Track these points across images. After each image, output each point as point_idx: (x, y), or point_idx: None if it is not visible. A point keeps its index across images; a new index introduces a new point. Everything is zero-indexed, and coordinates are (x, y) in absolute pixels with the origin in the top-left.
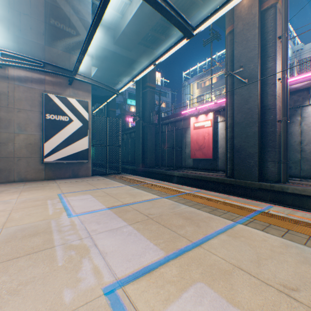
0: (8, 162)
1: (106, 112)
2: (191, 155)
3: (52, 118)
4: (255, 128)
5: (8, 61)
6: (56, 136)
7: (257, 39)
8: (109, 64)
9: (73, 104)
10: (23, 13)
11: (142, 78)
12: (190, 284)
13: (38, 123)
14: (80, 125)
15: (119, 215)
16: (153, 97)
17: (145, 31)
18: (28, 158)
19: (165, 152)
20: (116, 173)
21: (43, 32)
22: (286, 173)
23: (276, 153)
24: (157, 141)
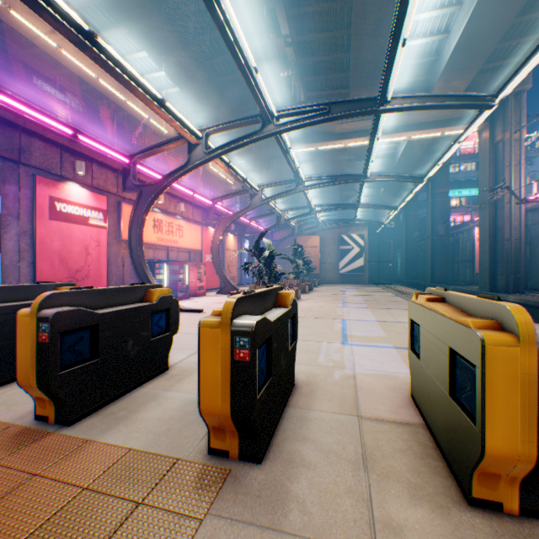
0: (323, 273)
1: (404, 219)
2: (474, 269)
3: (342, 248)
4: (486, 246)
5: (324, 225)
6: (344, 258)
7: (487, 171)
8: (391, 185)
9: (353, 237)
10: (329, 193)
11: (430, 185)
12: (355, 292)
13: (336, 251)
14: (358, 250)
15: (356, 289)
16: (445, 203)
17: (416, 156)
18: (332, 271)
19: (460, 265)
20: (387, 283)
21: (338, 198)
22: (518, 286)
23: (504, 268)
24: (454, 252)
